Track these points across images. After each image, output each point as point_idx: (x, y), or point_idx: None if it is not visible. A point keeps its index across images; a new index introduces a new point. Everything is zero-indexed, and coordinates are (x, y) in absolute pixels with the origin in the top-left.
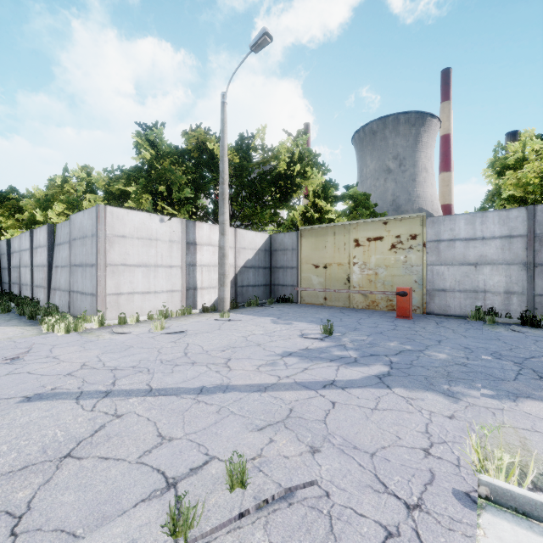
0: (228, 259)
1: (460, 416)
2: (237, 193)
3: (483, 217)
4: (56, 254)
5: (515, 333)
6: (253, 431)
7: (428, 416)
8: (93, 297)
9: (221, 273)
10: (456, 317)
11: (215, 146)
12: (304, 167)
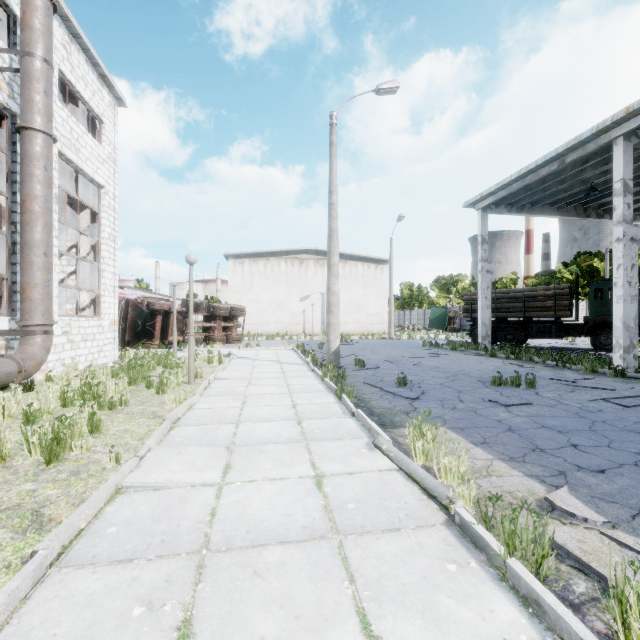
0: None
1: None
2: None
3: None
4: None
5: None
6: None
7: None
8: None
9: None
10: None
11: (599, 265)
12: None
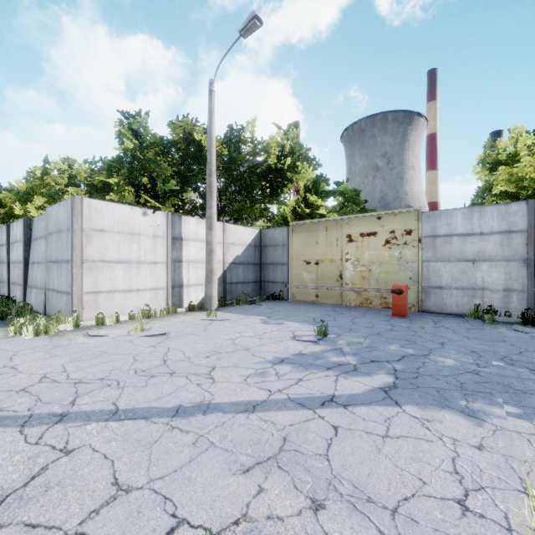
0: (216, 255)
1: (490, 445)
2: (226, 187)
3: (481, 212)
4: (32, 250)
5: (519, 334)
6: (237, 474)
7: (452, 446)
8: (69, 296)
9: (208, 270)
10: (453, 316)
11: (203, 137)
12: (294, 161)
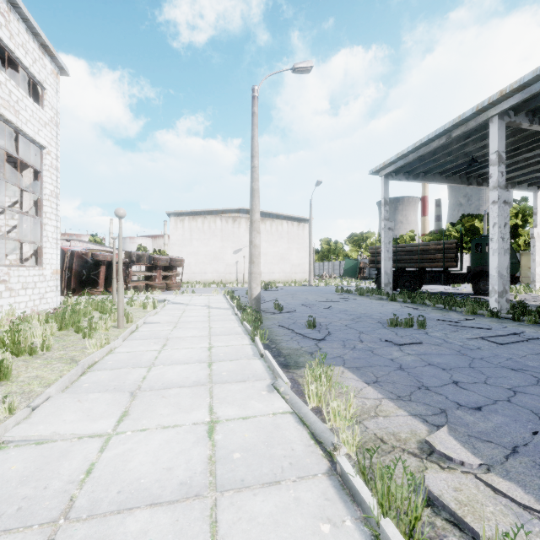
0: None
1: None
2: None
3: None
4: None
5: None
6: None
7: None
8: None
9: None
10: None
11: (479, 225)
12: (525, 218)
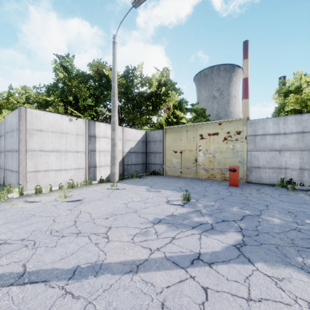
0: (117, 147)
1: None
2: (125, 105)
3: (284, 120)
4: None
5: None
6: None
7: None
8: (17, 174)
9: (112, 156)
10: (267, 185)
11: (109, 72)
12: (167, 90)
